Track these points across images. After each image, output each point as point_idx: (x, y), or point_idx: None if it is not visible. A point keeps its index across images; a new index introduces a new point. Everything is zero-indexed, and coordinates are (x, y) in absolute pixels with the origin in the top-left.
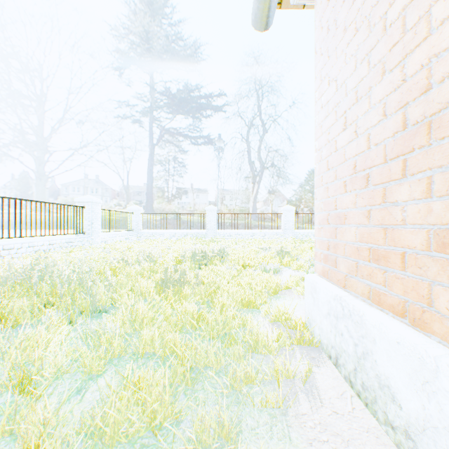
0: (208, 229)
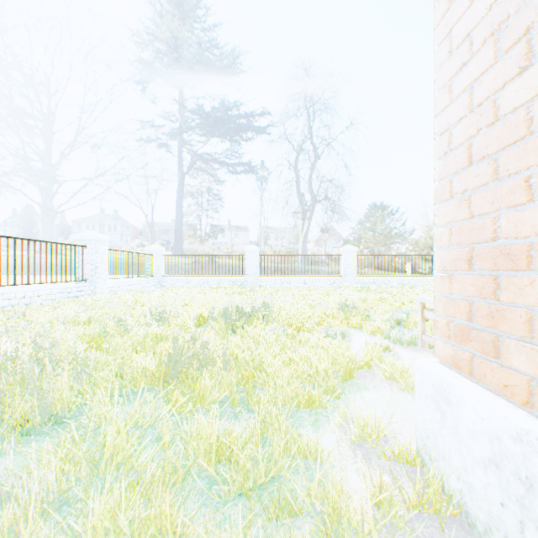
0: (247, 275)
